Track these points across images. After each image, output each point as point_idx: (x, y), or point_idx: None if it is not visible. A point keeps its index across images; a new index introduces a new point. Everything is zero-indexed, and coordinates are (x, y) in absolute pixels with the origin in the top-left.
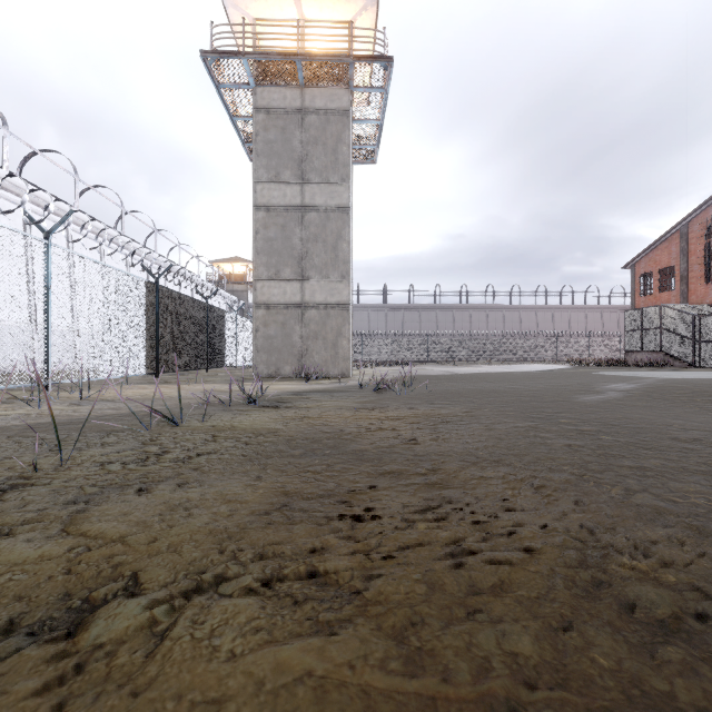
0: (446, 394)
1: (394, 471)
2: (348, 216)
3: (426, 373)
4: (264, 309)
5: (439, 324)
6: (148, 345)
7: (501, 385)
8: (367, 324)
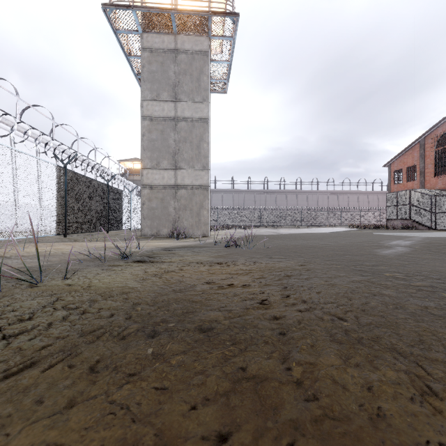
0: (279, 249)
1: (254, 373)
2: (208, 125)
3: (260, 233)
4: (148, 189)
5: (267, 202)
6: (58, 213)
7: (315, 242)
8: (221, 202)
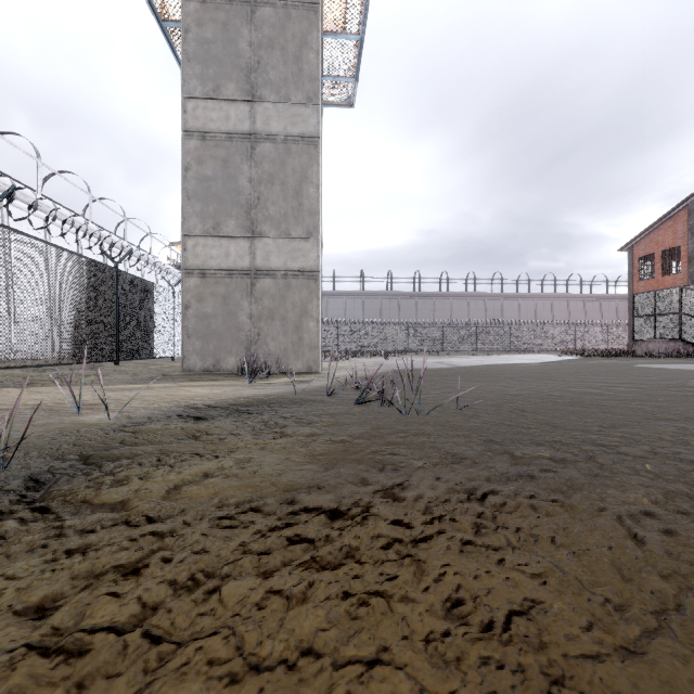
0: (497, 412)
1: None
2: (317, 149)
3: (418, 365)
4: (197, 277)
5: (419, 312)
6: None
7: (554, 387)
8: (343, 312)
